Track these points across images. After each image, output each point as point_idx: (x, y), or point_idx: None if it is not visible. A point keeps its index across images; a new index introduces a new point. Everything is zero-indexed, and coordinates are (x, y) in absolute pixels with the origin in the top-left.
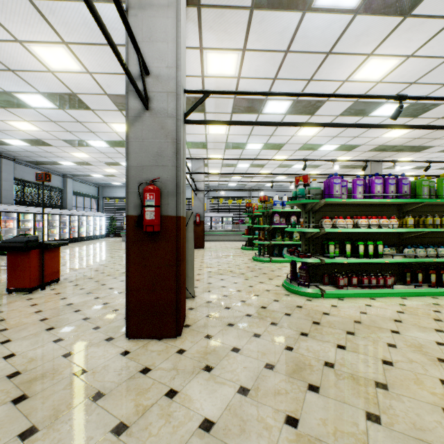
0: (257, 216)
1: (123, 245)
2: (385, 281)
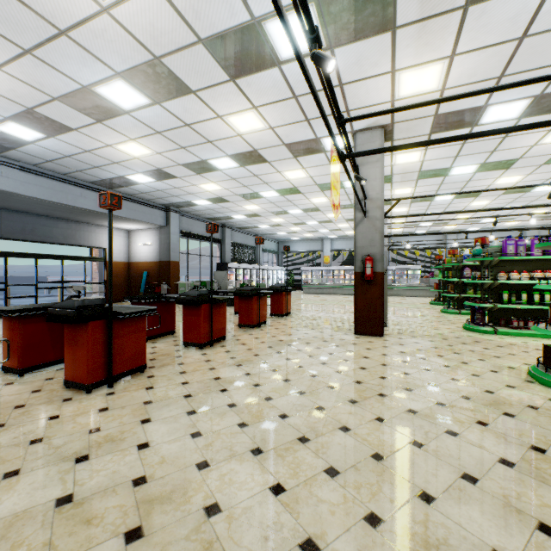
0: (449, 269)
1: (308, 297)
2: None
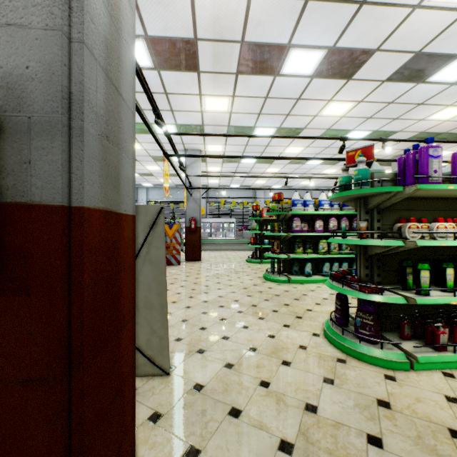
0: (266, 221)
1: None
2: None
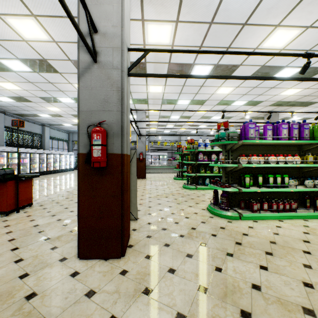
0: (185, 155)
1: None
2: (290, 206)
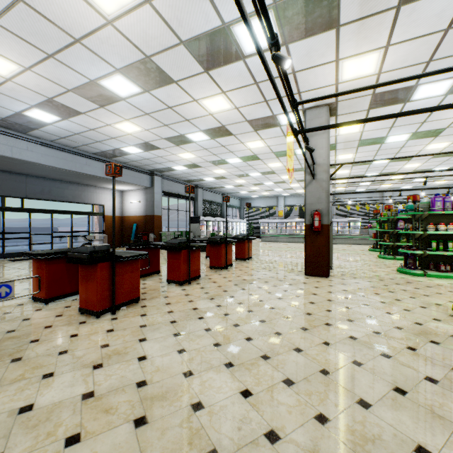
0: (385, 222)
1: (265, 244)
2: None
